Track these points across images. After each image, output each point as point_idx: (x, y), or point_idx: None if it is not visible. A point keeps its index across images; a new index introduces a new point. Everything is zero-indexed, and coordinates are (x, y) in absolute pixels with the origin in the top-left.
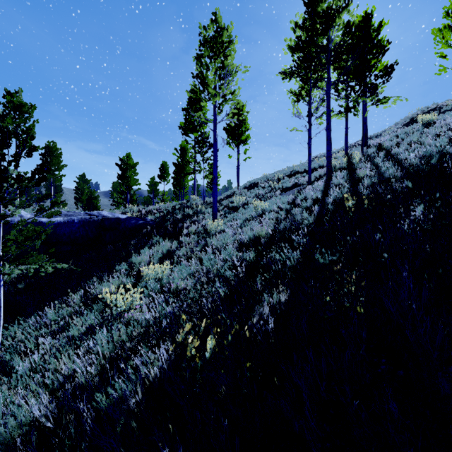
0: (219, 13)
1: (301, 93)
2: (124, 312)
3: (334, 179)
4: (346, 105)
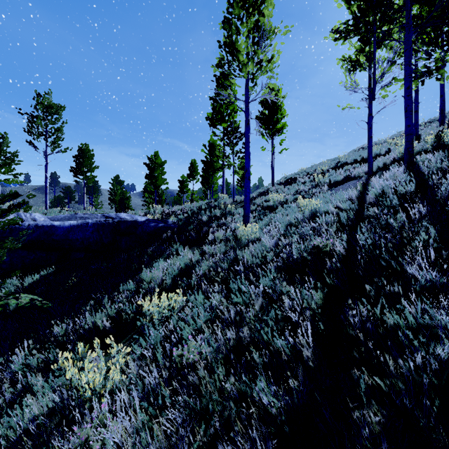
0: None
1: (358, 59)
2: (91, 399)
3: (419, 165)
4: (425, 67)
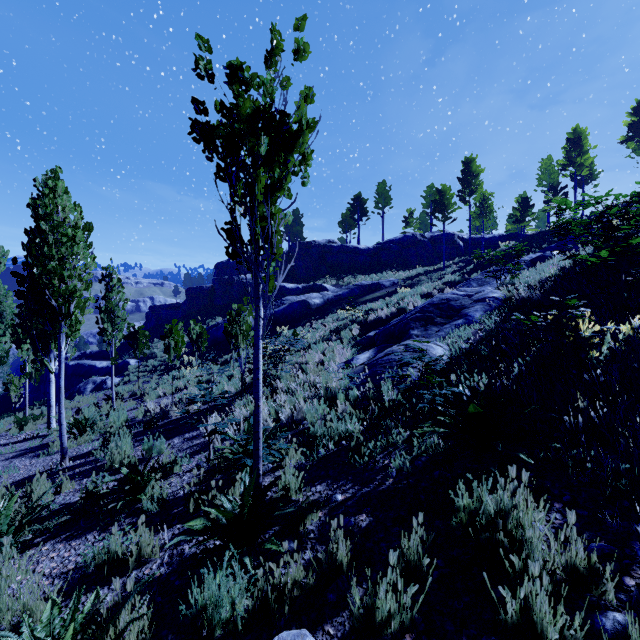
0: (578, 126)
1: (636, 146)
2: None
3: None
4: None
